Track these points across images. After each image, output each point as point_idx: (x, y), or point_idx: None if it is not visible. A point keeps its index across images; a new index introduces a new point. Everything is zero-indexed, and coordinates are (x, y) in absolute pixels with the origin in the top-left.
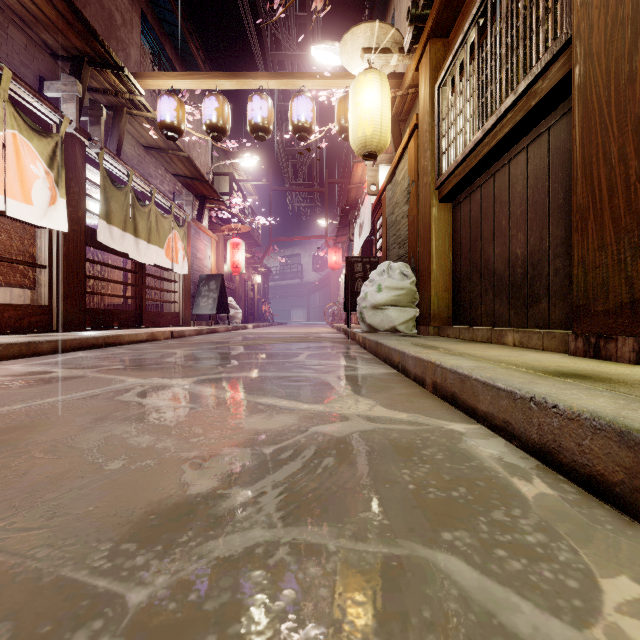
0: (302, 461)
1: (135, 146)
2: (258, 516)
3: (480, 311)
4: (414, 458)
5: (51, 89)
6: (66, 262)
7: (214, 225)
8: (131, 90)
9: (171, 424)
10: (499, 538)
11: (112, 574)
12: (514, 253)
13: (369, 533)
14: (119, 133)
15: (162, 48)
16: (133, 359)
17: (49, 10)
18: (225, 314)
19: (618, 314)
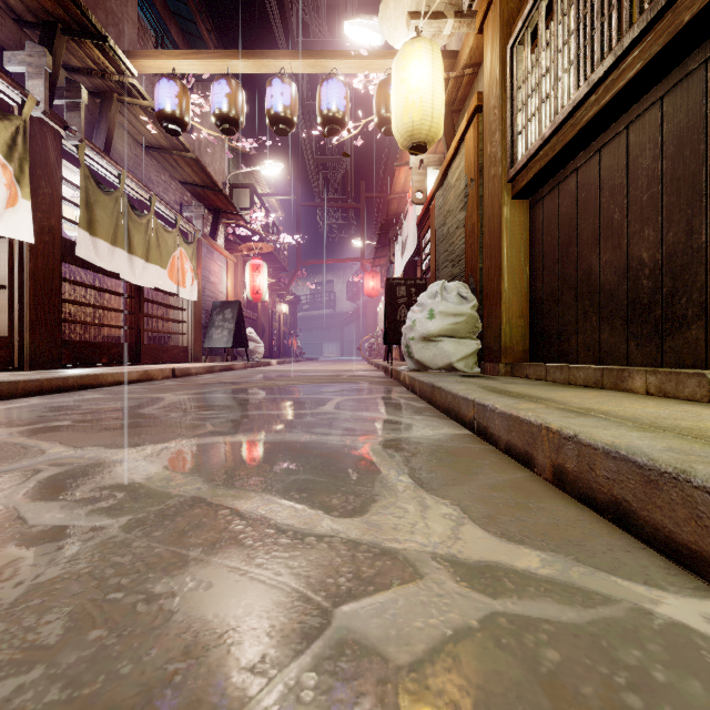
0: None
1: (131, 144)
2: None
3: (575, 343)
4: None
5: (13, 61)
6: (33, 282)
7: (231, 244)
8: (120, 69)
9: (8, 597)
10: None
11: None
12: (636, 258)
13: None
14: (108, 125)
15: (166, 30)
16: (96, 409)
17: None
18: (244, 348)
19: None
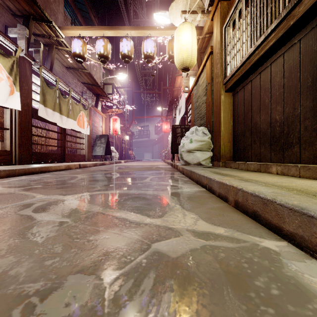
0: (140, 300)
1: (61, 66)
2: None
3: (250, 153)
4: (251, 294)
5: (11, 32)
6: (20, 127)
7: (104, 109)
8: (57, 35)
9: (40, 240)
10: None
11: None
12: (274, 118)
13: None
14: (51, 59)
15: (76, 16)
16: (50, 181)
17: None
18: (109, 155)
19: None
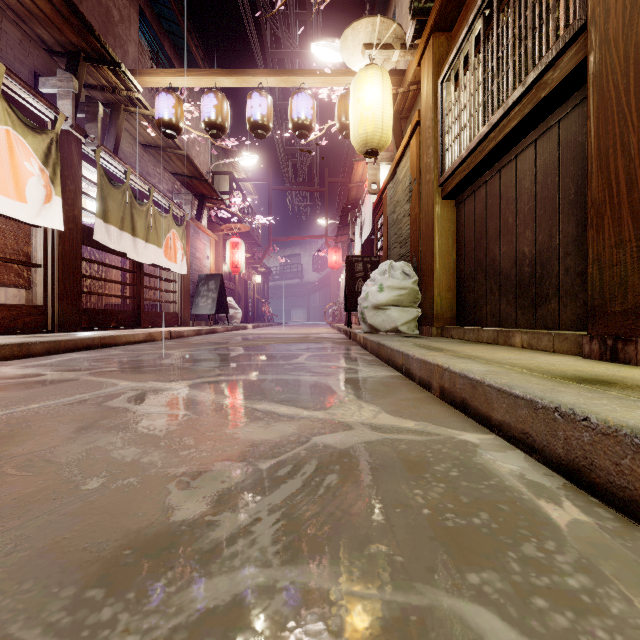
0: (302, 479)
1: (133, 144)
2: (251, 551)
3: (485, 311)
4: (426, 475)
5: (46, 85)
6: (62, 261)
7: (213, 224)
8: (128, 87)
9: (160, 434)
10: (535, 581)
11: (70, 634)
12: (521, 251)
13: (381, 574)
14: (116, 131)
15: (161, 45)
16: (128, 361)
17: (44, 4)
18: (224, 314)
19: (638, 315)
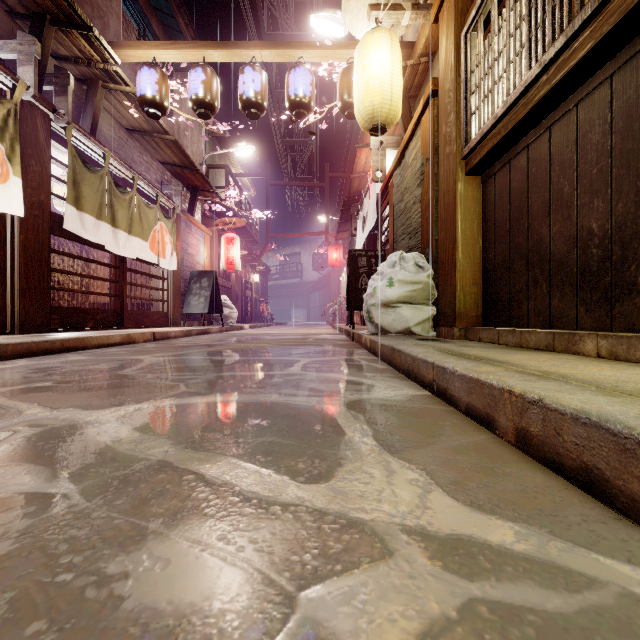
0: None
1: (115, 127)
2: None
3: (526, 308)
4: None
5: (5, 49)
6: (24, 252)
7: (208, 219)
8: (104, 58)
9: None
10: None
11: None
12: (586, 228)
13: None
14: (94, 109)
15: (148, 23)
16: (78, 370)
17: None
18: (219, 314)
19: None
